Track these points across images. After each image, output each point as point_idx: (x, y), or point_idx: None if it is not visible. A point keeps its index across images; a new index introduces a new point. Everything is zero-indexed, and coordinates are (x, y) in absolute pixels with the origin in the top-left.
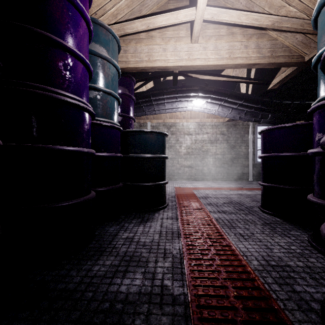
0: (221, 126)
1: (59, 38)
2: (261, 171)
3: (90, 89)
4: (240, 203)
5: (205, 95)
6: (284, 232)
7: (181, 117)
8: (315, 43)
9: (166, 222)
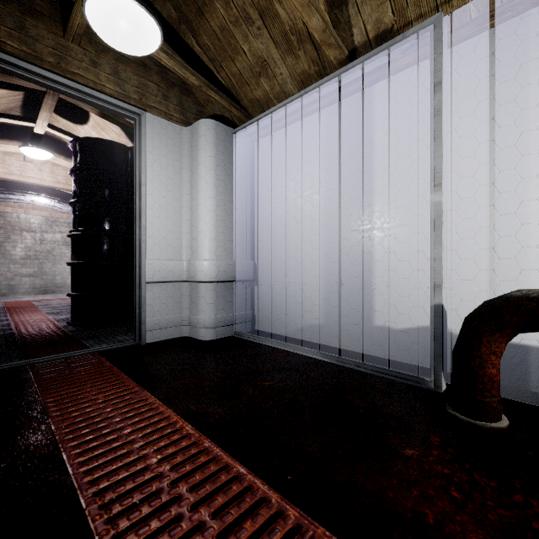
0: None
1: None
2: None
3: None
4: None
5: (49, 196)
6: None
7: (16, 205)
8: None
9: None
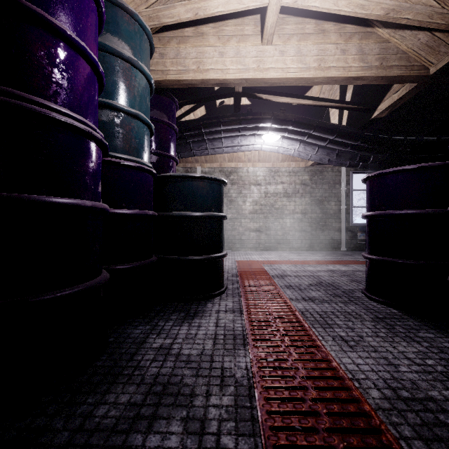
0: (301, 172)
1: (39, 8)
2: (366, 237)
3: (103, 108)
4: (334, 285)
5: (280, 126)
6: (409, 333)
7: (245, 160)
8: (446, 46)
9: (224, 318)
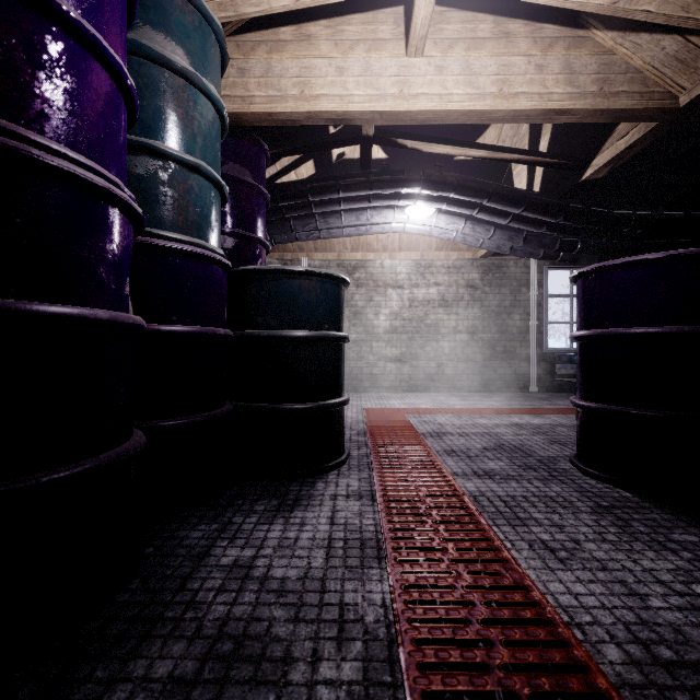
0: (467, 268)
1: None
2: (577, 372)
3: (139, 152)
4: (524, 450)
5: (436, 193)
6: (656, 535)
7: (379, 248)
8: None
9: (344, 509)
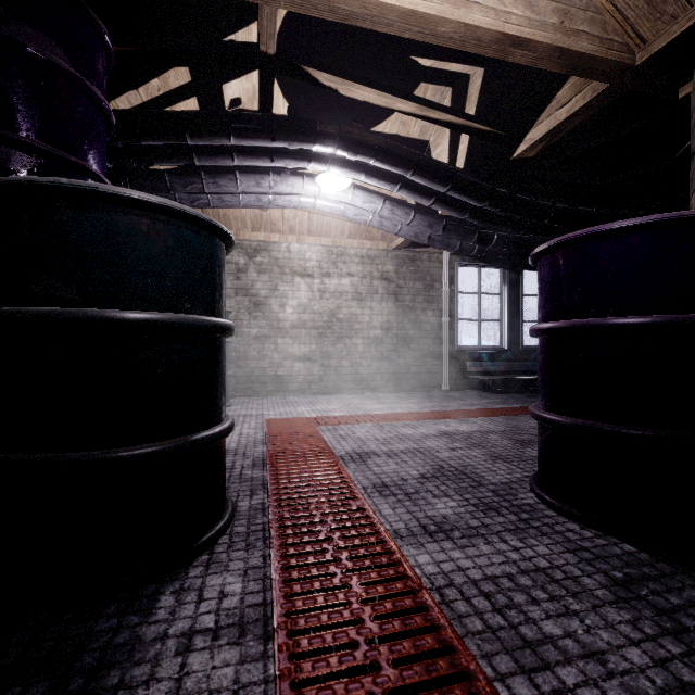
0: (382, 259)
1: None
2: (543, 376)
3: None
4: (470, 475)
5: (354, 155)
6: None
7: (285, 229)
8: (679, 0)
9: (201, 687)
